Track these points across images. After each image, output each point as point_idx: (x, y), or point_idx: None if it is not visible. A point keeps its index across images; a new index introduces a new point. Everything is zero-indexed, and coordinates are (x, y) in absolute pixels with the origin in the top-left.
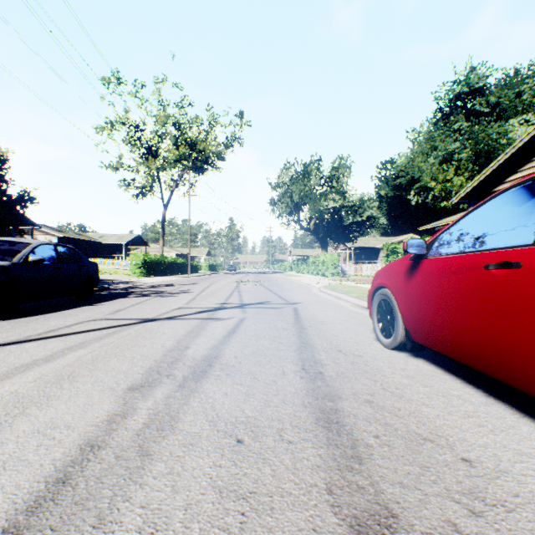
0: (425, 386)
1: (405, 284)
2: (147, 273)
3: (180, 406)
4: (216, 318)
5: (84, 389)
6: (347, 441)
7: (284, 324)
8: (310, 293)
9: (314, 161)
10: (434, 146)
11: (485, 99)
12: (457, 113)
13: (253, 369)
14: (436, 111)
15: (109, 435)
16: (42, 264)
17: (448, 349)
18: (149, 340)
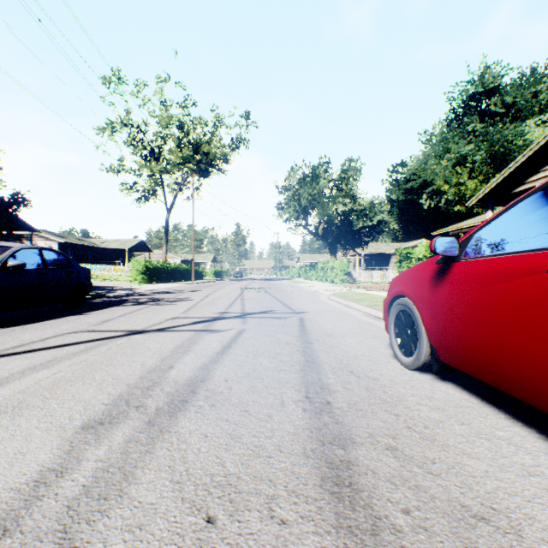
0: (461, 423)
1: (430, 293)
2: (149, 280)
3: (140, 456)
4: (213, 329)
5: (25, 428)
6: (365, 521)
7: (288, 337)
8: (318, 301)
9: (323, 164)
10: (447, 148)
11: (500, 99)
12: (471, 114)
13: (245, 398)
14: (449, 112)
15: (29, 507)
16: (23, 270)
17: (490, 375)
18: (129, 357)
